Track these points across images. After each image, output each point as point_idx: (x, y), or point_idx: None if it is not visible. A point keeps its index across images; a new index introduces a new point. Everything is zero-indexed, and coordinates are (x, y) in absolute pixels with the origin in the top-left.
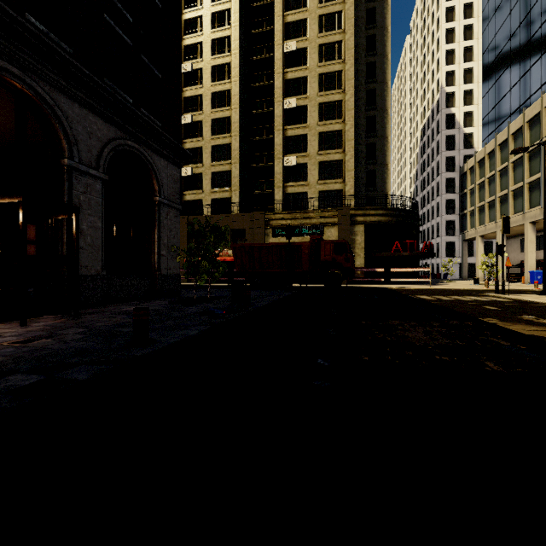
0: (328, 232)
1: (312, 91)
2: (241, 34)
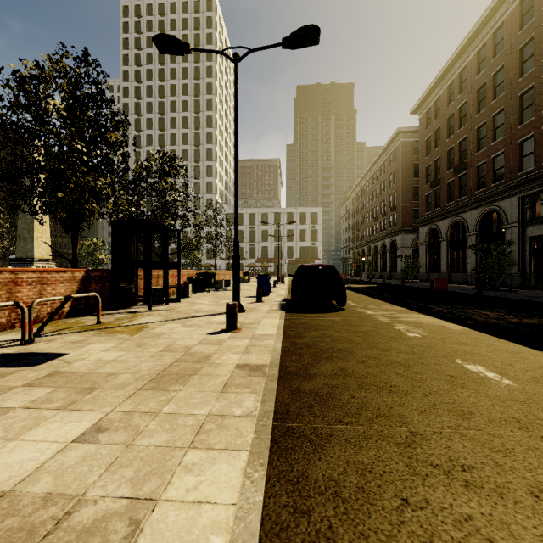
0: None
1: None
2: None
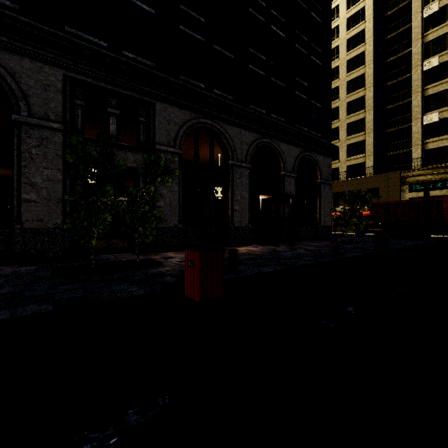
0: None
1: None
2: (374, 23)
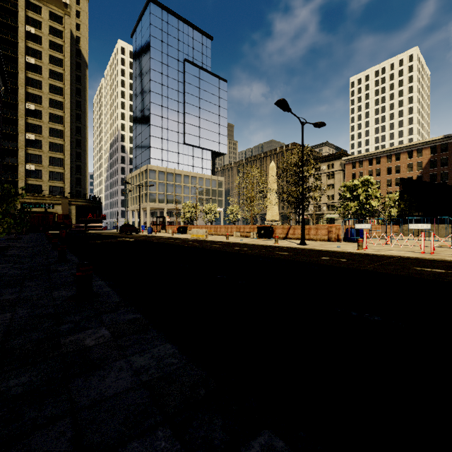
0: (57, 207)
1: (45, 134)
2: None
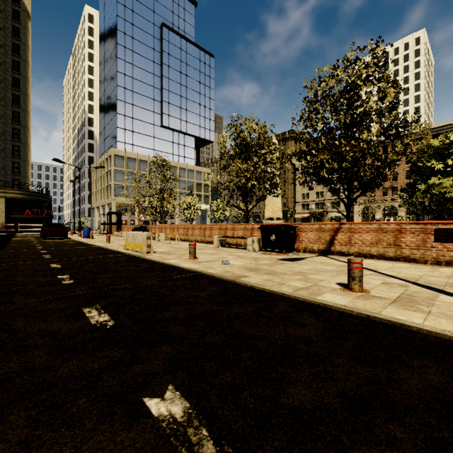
0: None
1: None
2: None
